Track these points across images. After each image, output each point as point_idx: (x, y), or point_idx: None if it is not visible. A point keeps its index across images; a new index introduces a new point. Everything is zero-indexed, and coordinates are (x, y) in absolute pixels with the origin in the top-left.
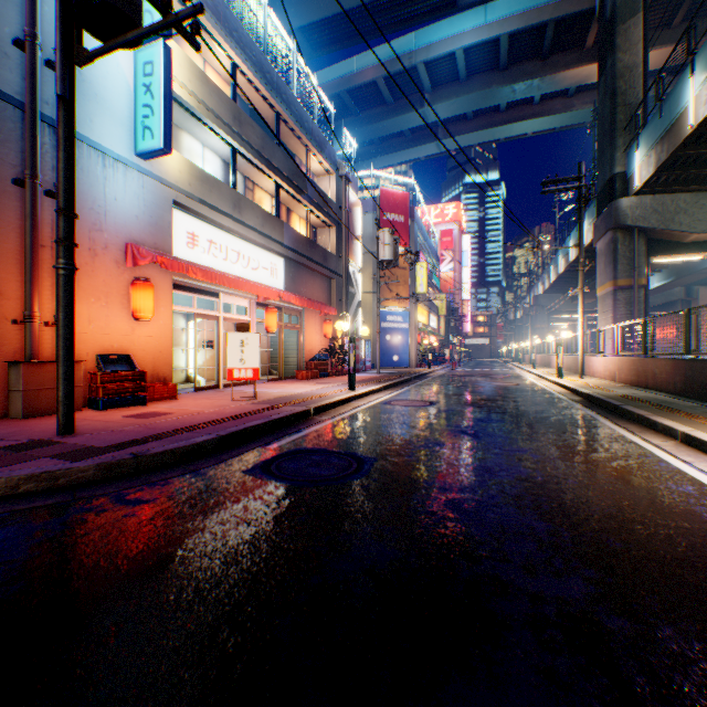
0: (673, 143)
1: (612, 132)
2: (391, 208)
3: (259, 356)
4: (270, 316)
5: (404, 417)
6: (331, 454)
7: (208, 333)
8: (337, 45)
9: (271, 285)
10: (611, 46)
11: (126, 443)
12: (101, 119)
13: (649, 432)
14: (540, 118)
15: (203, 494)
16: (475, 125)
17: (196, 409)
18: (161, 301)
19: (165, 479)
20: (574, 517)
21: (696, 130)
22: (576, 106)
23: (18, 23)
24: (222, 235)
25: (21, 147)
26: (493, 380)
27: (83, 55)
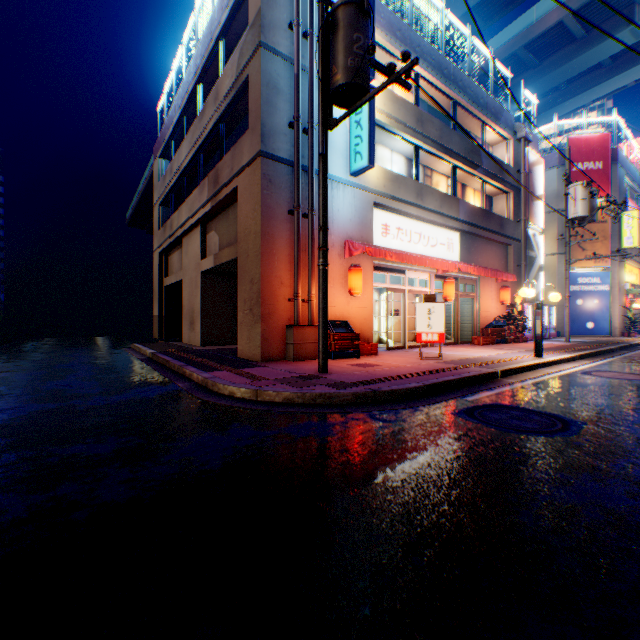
0: None
1: None
2: (582, 156)
3: (442, 322)
4: (447, 287)
5: (612, 388)
6: (530, 412)
7: (393, 303)
8: (511, 5)
9: (446, 258)
10: None
11: (362, 382)
12: (329, 157)
13: None
14: None
15: (426, 423)
16: None
17: (395, 363)
18: (365, 280)
19: (394, 409)
20: None
21: None
22: None
23: (289, 113)
24: (406, 222)
25: (291, 190)
26: None
27: (333, 123)
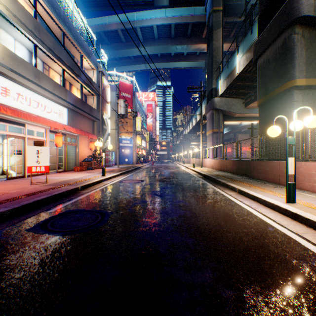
0: (232, 79)
1: (212, 71)
2: (125, 90)
3: (49, 159)
4: (58, 138)
5: (129, 188)
6: (87, 212)
7: (18, 146)
8: (98, 8)
9: (59, 122)
10: (211, 38)
11: None
12: None
13: (227, 189)
14: (186, 62)
15: None
16: (161, 60)
17: (3, 191)
18: None
19: None
20: (204, 233)
21: (239, 75)
22: (199, 60)
23: None
24: (27, 91)
25: None
26: (168, 169)
27: None
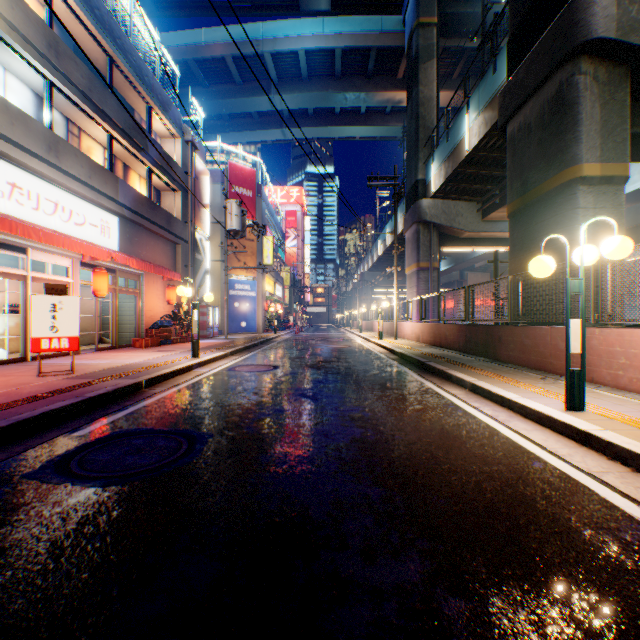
0: (456, 161)
1: (417, 146)
2: (240, 182)
3: (78, 323)
4: (99, 278)
5: (248, 383)
6: (159, 435)
7: (12, 295)
8: (184, 11)
9: (102, 244)
10: (416, 79)
11: None
12: None
13: (447, 383)
14: (366, 127)
15: None
16: (315, 121)
17: None
18: None
19: None
20: (404, 476)
21: (470, 155)
22: (391, 123)
23: None
24: (31, 180)
25: None
26: (330, 343)
27: None
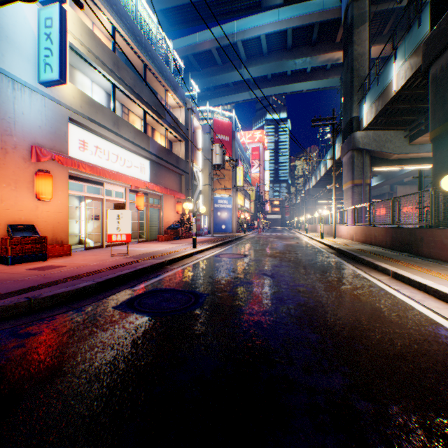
0: (384, 100)
1: (351, 92)
2: (221, 131)
3: (130, 225)
4: (139, 199)
5: (228, 265)
6: (178, 292)
7: (95, 209)
8: (186, 24)
9: (140, 178)
10: (351, 41)
11: (24, 290)
12: (11, 55)
13: (373, 271)
14: (311, 81)
15: (80, 326)
16: (272, 83)
17: (83, 262)
18: (59, 187)
19: (52, 316)
20: (334, 329)
21: (397, 94)
22: (331, 76)
23: None
24: (105, 143)
25: None
26: (283, 240)
27: None
